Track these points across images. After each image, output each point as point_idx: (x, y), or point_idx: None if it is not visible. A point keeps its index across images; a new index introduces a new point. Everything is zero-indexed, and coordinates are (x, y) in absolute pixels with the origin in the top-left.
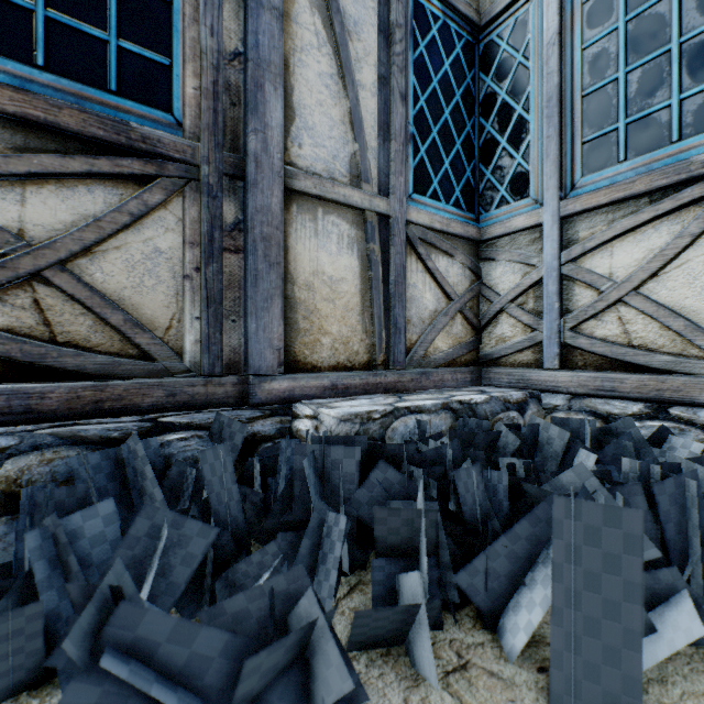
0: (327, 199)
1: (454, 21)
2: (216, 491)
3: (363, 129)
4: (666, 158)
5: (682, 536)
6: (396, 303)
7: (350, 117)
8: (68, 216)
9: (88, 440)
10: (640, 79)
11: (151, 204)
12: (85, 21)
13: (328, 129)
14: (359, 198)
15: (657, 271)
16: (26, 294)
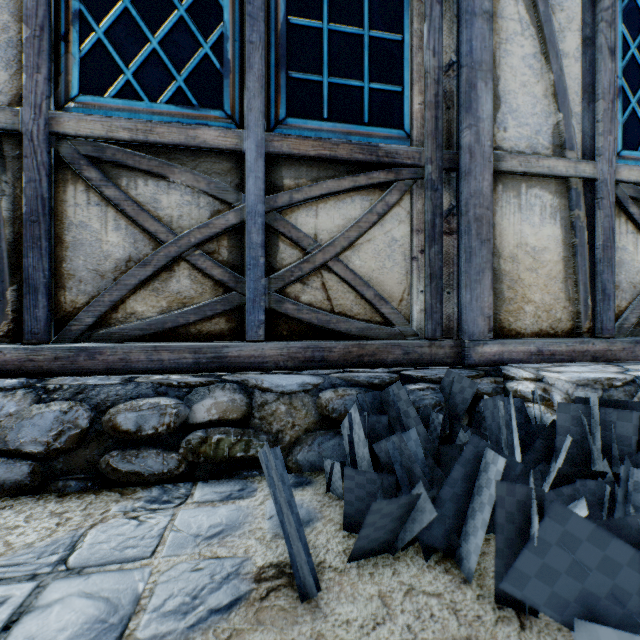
0: (530, 174)
1: None
2: (494, 434)
3: (567, 97)
4: None
5: None
6: (604, 268)
7: (553, 89)
8: (340, 221)
9: (360, 384)
10: None
11: (390, 203)
12: (349, 77)
13: (530, 107)
14: (562, 167)
15: None
16: (318, 279)
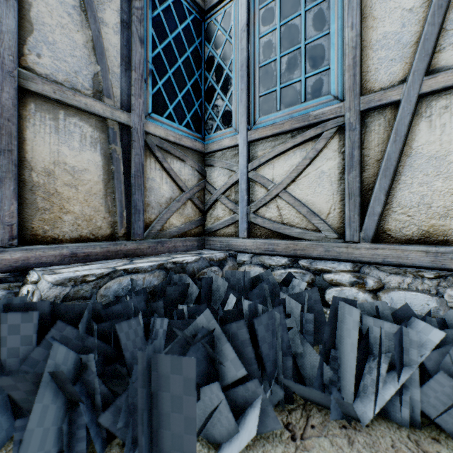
0: (68, 104)
1: (186, 0)
2: None
3: (105, 56)
4: (299, 112)
5: (273, 351)
6: (136, 191)
7: (92, 44)
8: None
9: None
10: (287, 62)
11: None
12: None
13: (70, 48)
14: (101, 108)
15: (294, 178)
16: None
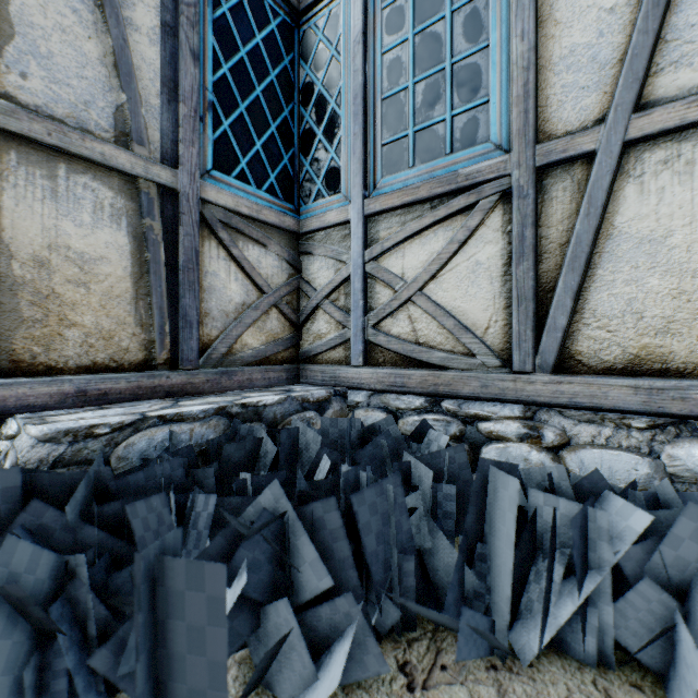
0: (72, 153)
1: None
2: None
3: (135, 78)
4: (442, 169)
5: (384, 546)
6: (186, 292)
7: (114, 58)
8: None
9: None
10: (425, 91)
11: None
12: None
13: (77, 65)
14: (127, 161)
15: (436, 273)
16: None
